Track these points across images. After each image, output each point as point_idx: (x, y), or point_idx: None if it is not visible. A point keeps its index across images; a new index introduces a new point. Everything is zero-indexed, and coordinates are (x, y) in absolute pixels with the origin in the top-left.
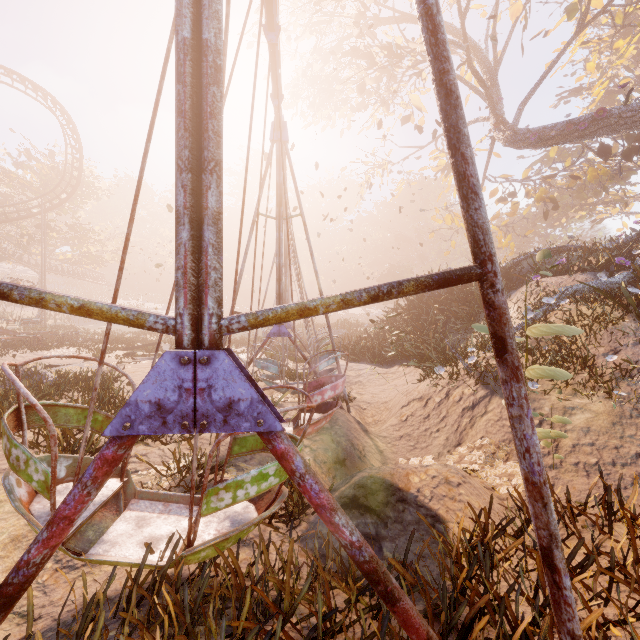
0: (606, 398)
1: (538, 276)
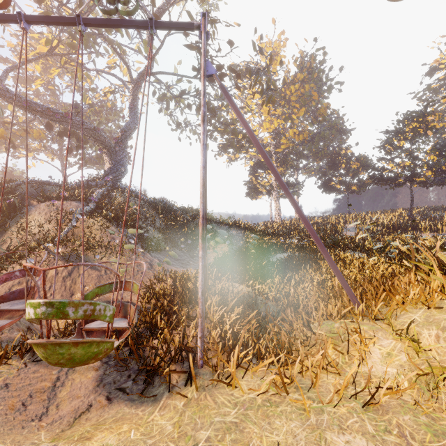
0: (123, 256)
1: (55, 200)
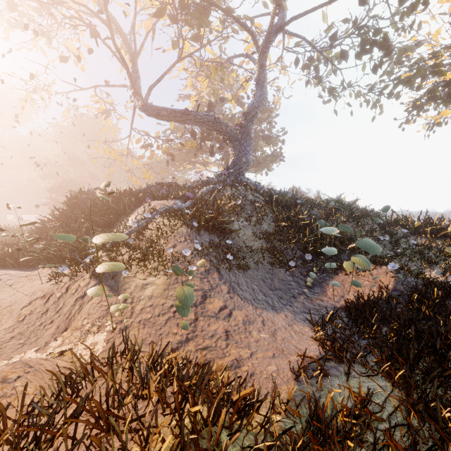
0: (163, 275)
1: (149, 199)
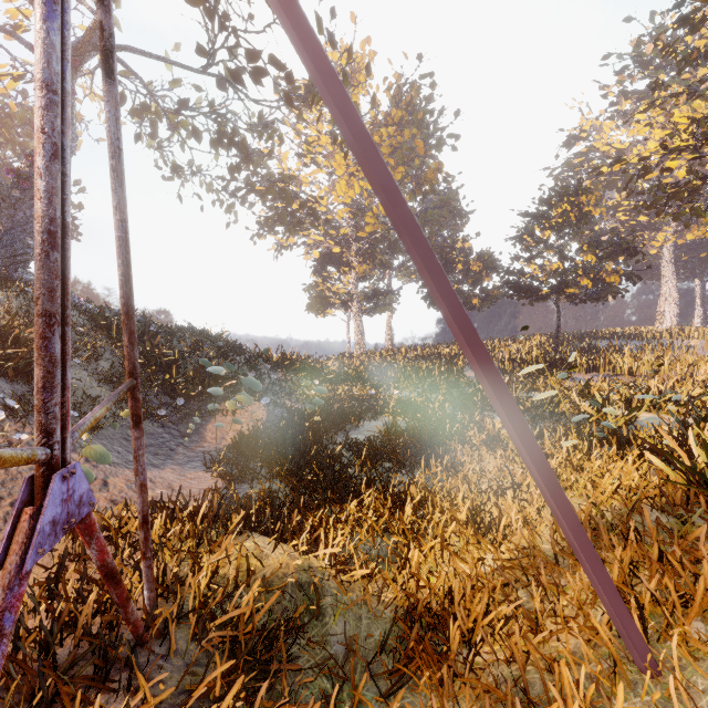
0: None
1: None
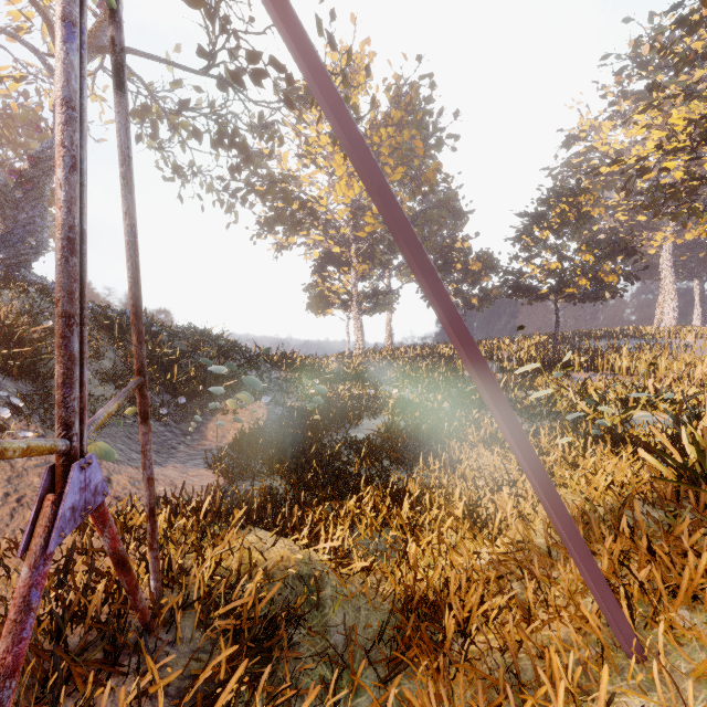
0: None
1: None
